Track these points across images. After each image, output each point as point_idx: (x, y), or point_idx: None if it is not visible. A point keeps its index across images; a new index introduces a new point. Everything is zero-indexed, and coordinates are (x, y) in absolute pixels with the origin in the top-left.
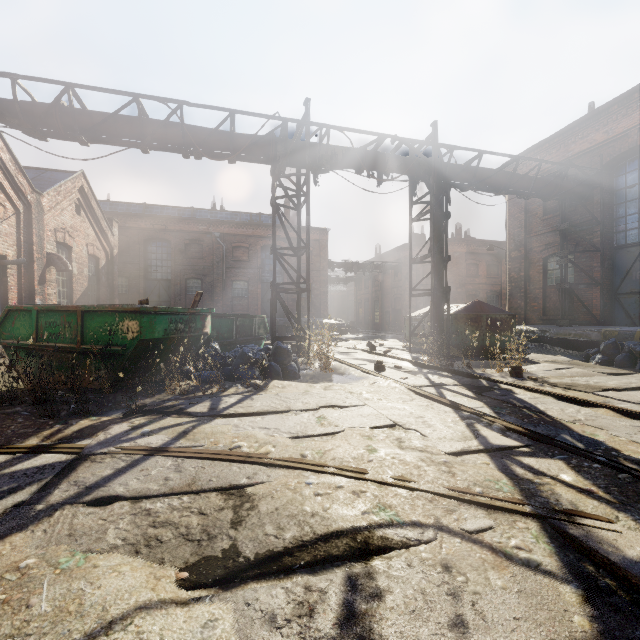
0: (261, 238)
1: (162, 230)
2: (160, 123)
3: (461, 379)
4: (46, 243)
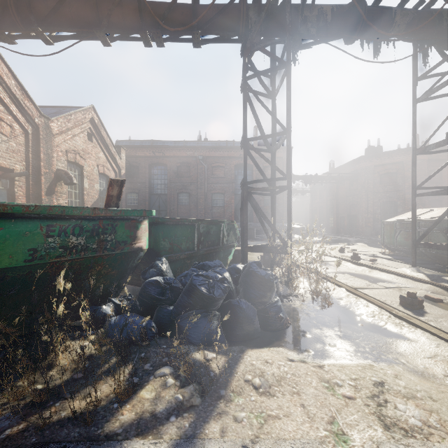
0: (234, 158)
1: (161, 157)
2: None
3: None
4: (57, 161)
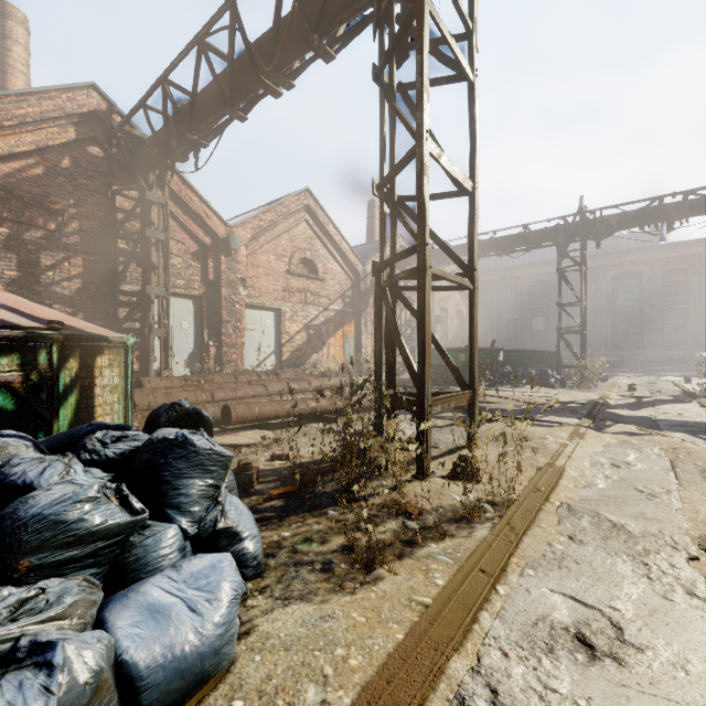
0: (611, 267)
1: (510, 278)
2: (484, 245)
3: (682, 398)
4: (435, 310)
